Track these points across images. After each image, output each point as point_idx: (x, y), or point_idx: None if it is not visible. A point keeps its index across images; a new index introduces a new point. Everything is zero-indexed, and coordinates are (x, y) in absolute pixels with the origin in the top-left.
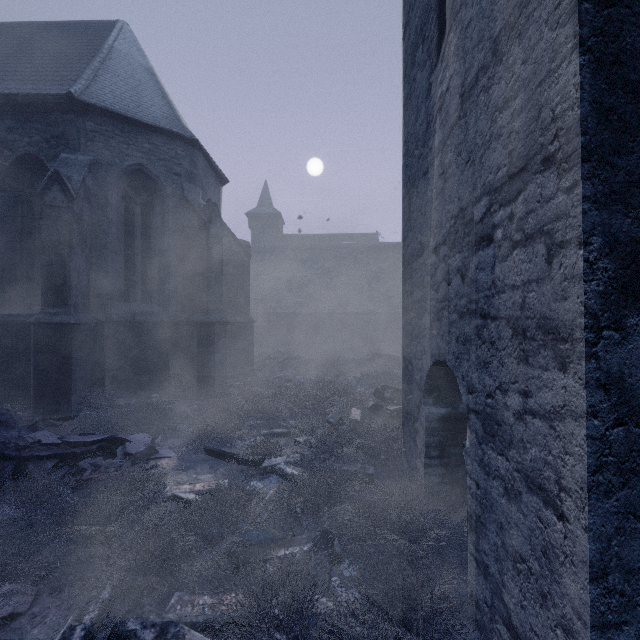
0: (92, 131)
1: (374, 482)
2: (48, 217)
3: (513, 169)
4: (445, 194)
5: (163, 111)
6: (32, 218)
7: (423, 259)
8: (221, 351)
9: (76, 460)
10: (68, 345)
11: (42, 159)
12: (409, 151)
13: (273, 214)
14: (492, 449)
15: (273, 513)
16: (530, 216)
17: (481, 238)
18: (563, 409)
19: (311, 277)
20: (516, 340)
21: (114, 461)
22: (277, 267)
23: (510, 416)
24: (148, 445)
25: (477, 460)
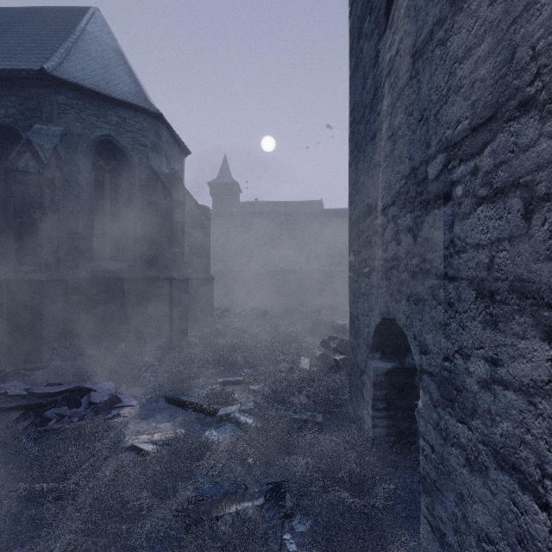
0: (64, 104)
1: (323, 429)
2: (20, 182)
3: (477, 120)
4: (394, 155)
5: (130, 88)
6: (9, 184)
7: (370, 220)
8: (183, 305)
9: (42, 410)
10: (39, 300)
11: (17, 129)
12: (356, 119)
13: (231, 184)
14: (450, 415)
15: (227, 464)
16: (500, 168)
17: (436, 196)
18: (548, 385)
19: (265, 239)
20: (481, 303)
21: (78, 410)
22: (235, 230)
23: (473, 383)
24: (111, 395)
25: (432, 423)
